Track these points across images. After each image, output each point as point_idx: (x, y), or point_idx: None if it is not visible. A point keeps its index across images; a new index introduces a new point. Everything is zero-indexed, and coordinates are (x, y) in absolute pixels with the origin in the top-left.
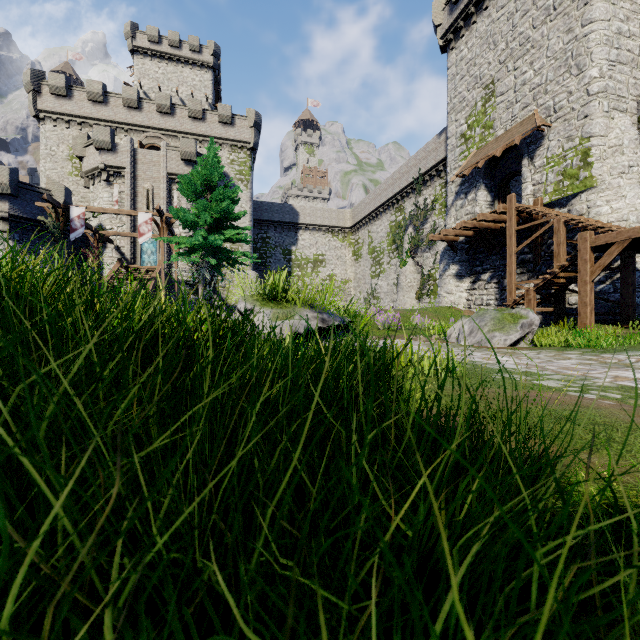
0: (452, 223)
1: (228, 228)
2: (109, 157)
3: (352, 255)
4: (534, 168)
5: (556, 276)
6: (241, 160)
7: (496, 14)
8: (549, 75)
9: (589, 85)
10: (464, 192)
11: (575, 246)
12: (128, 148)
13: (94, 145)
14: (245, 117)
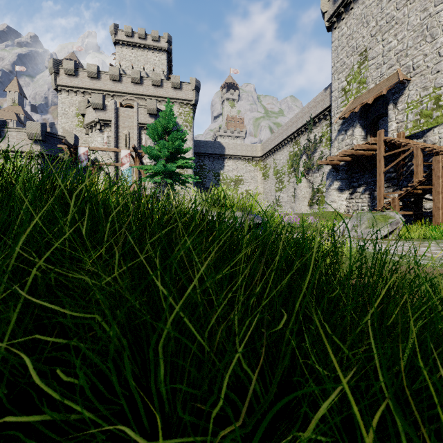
0: (335, 152)
1: (179, 159)
2: (101, 114)
3: (262, 176)
4: (397, 111)
5: (415, 188)
6: (186, 112)
7: (368, 1)
8: (409, 43)
9: (440, 49)
10: (344, 130)
11: (429, 166)
12: (113, 107)
13: (92, 106)
14: (189, 83)
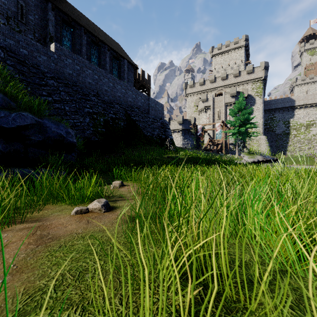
0: None
1: (247, 124)
2: (206, 103)
3: None
4: None
5: None
6: (257, 86)
7: None
8: None
9: None
10: None
11: None
12: (211, 98)
13: (201, 101)
14: (259, 66)
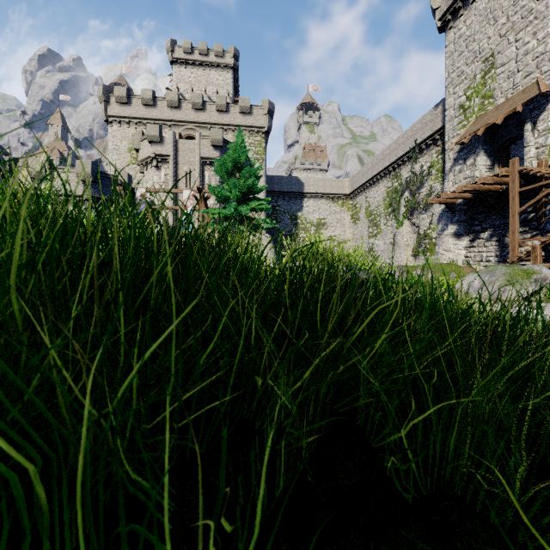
0: (450, 187)
1: (252, 200)
2: (158, 148)
3: (350, 218)
4: (537, 132)
5: None
6: (257, 142)
7: None
8: None
9: None
10: (462, 158)
11: None
12: (172, 140)
13: (147, 139)
14: (260, 106)
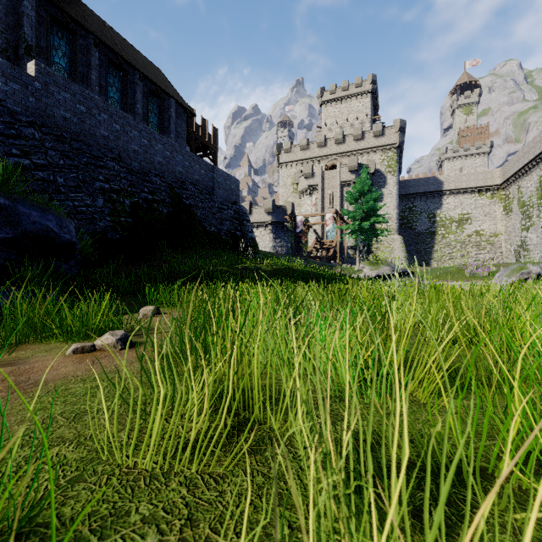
0: None
1: (373, 216)
2: (310, 181)
3: (502, 210)
4: None
5: None
6: (389, 157)
7: None
8: None
9: None
10: None
11: None
12: (320, 173)
13: (304, 176)
14: (392, 126)
